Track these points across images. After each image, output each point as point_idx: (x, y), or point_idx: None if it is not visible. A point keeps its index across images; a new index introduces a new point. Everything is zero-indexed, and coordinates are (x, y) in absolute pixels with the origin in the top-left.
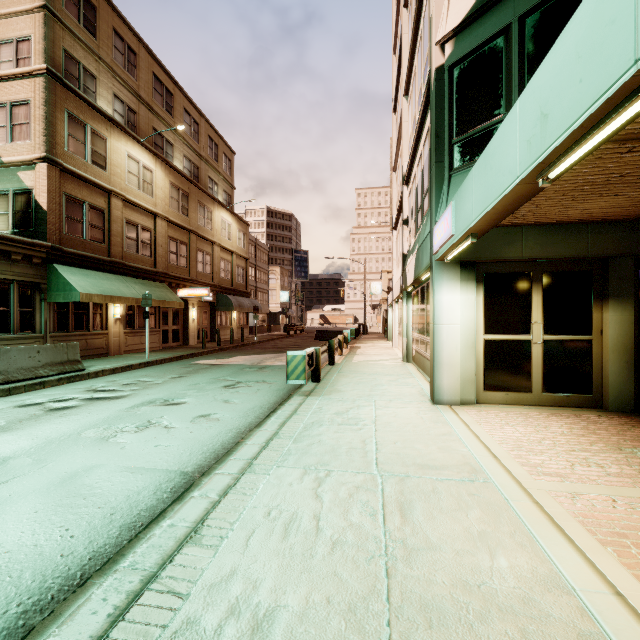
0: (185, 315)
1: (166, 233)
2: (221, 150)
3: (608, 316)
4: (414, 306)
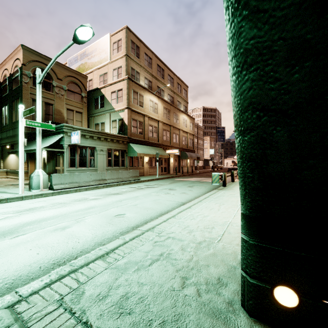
0: (168, 161)
1: (162, 128)
2: (182, 87)
3: None
4: None
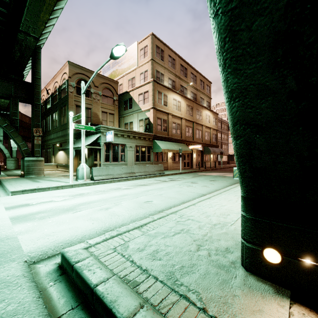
0: (191, 156)
1: (185, 124)
2: (205, 84)
3: None
4: None
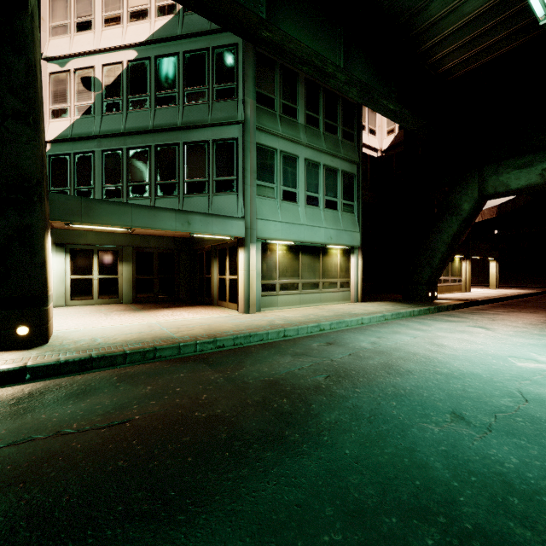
0: None
1: None
2: None
3: (123, 268)
4: None
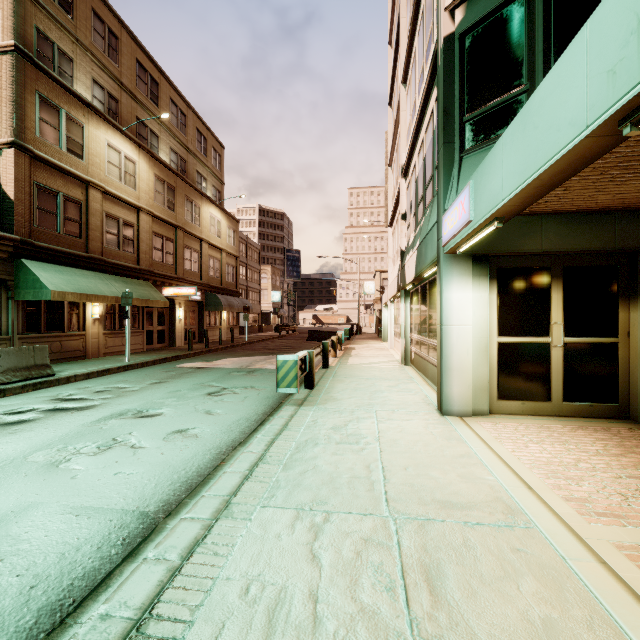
0: (171, 315)
1: (150, 228)
2: (210, 144)
3: (637, 316)
4: (413, 305)
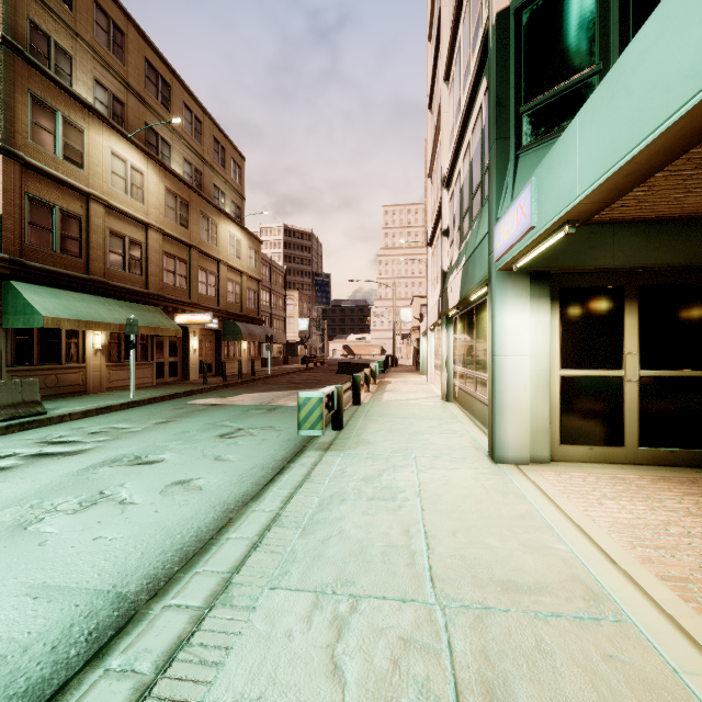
0: (185, 345)
1: (161, 248)
2: (229, 155)
3: None
4: (457, 334)
